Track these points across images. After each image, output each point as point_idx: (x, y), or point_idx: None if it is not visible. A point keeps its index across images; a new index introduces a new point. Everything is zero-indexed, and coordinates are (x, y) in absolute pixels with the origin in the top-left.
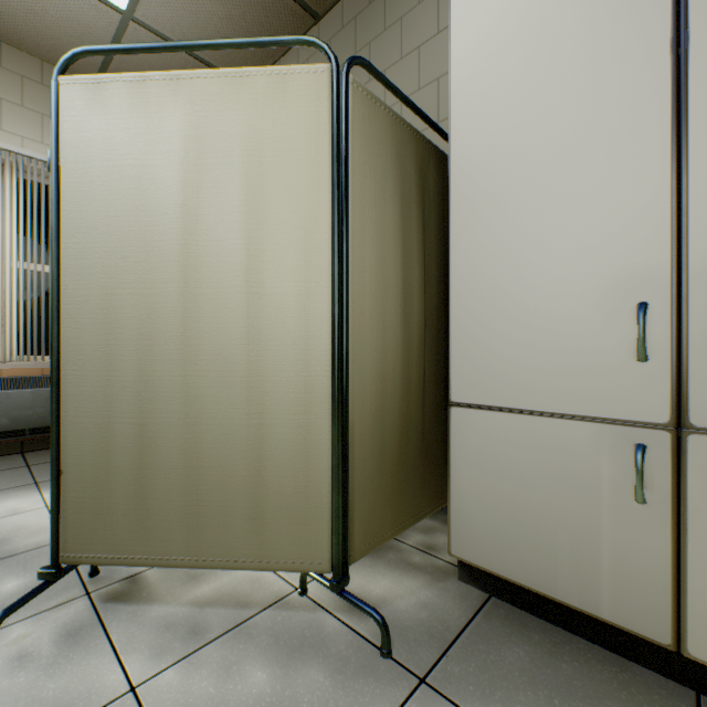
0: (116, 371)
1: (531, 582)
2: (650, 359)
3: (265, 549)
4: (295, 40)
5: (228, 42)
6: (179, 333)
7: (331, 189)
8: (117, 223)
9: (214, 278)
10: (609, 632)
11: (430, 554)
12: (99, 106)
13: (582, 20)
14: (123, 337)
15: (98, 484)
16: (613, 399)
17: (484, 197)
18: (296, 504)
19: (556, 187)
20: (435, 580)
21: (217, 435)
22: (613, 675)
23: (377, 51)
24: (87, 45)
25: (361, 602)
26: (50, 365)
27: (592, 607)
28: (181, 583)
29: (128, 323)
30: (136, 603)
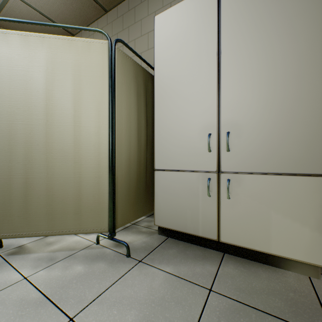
0: (14, 156)
1: (180, 229)
2: (212, 151)
3: (82, 225)
4: (94, 29)
5: (66, 26)
6: (44, 140)
7: (109, 88)
8: (14, 94)
9: (60, 119)
10: (202, 241)
11: (149, 228)
12: (6, 43)
13: (194, 40)
14: (17, 142)
15: (5, 204)
16: (202, 164)
17: (166, 95)
18: (94, 207)
19: (187, 94)
20: (150, 235)
21: (61, 182)
22: (202, 252)
23: (132, 31)
24: None
25: (120, 240)
26: None
27: (197, 232)
28: (44, 246)
29: (20, 136)
30: (23, 254)
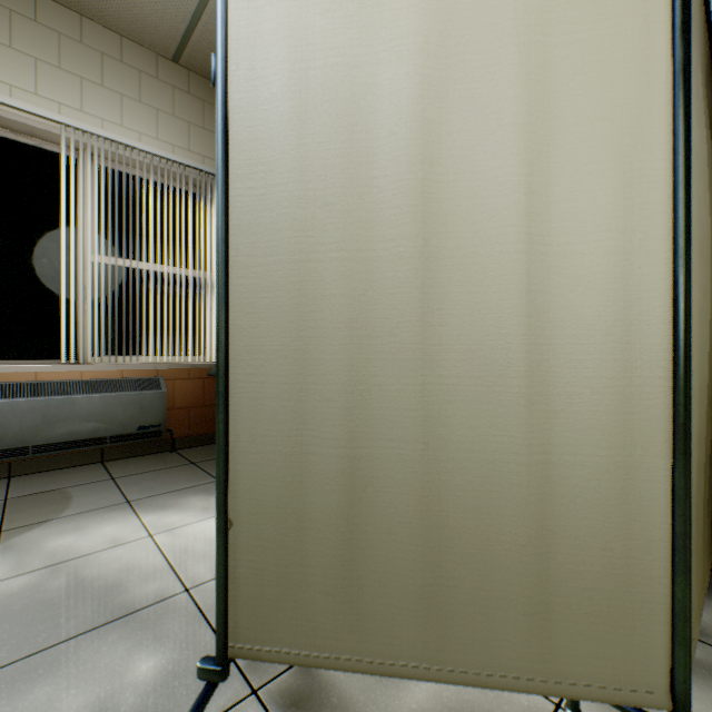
0: (311, 376)
1: None
2: None
3: (552, 662)
4: None
5: None
6: (414, 317)
7: (670, 78)
8: (314, 154)
9: (468, 232)
10: None
11: (709, 644)
12: None
13: None
14: (322, 325)
15: (285, 544)
16: None
17: None
18: (608, 593)
19: None
20: None
21: (471, 478)
22: None
23: None
24: (170, 13)
25: None
26: (130, 366)
27: None
28: (377, 681)
29: (332, 303)
30: None
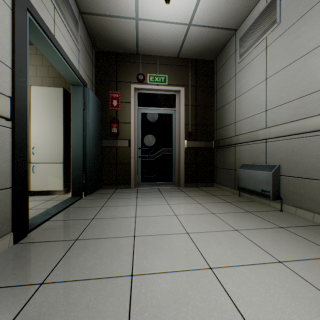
0: None
1: None
2: None
3: None
4: None
5: None
6: None
7: None
8: None
9: None
10: None
11: None
12: None
13: None
14: None
15: None
16: None
17: None
18: None
19: None
20: None
21: None
22: None
23: None
24: None
25: None
26: None
27: None
28: None
29: None
30: None
